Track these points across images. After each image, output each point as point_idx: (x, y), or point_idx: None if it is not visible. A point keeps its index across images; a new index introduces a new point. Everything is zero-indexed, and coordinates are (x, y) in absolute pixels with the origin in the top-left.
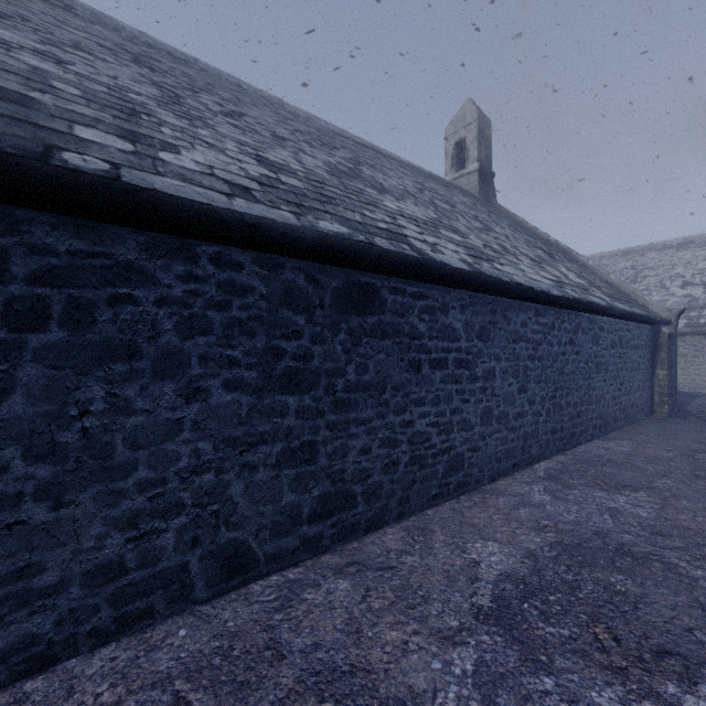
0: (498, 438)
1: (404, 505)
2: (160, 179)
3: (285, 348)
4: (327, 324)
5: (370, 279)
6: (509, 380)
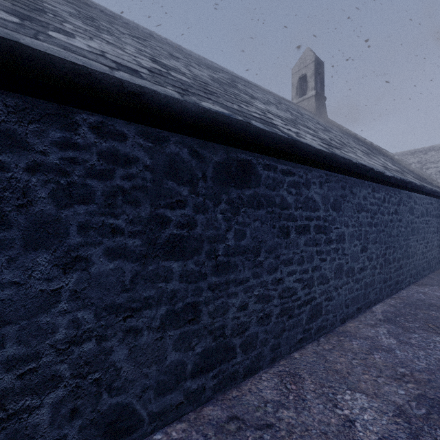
0: (346, 288)
1: (275, 351)
2: (33, 40)
3: (169, 216)
4: (209, 195)
5: (247, 156)
6: (354, 241)
